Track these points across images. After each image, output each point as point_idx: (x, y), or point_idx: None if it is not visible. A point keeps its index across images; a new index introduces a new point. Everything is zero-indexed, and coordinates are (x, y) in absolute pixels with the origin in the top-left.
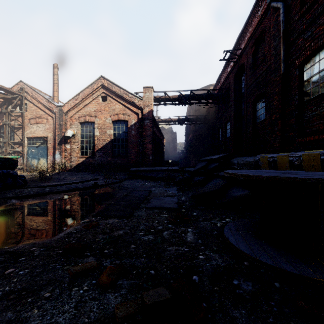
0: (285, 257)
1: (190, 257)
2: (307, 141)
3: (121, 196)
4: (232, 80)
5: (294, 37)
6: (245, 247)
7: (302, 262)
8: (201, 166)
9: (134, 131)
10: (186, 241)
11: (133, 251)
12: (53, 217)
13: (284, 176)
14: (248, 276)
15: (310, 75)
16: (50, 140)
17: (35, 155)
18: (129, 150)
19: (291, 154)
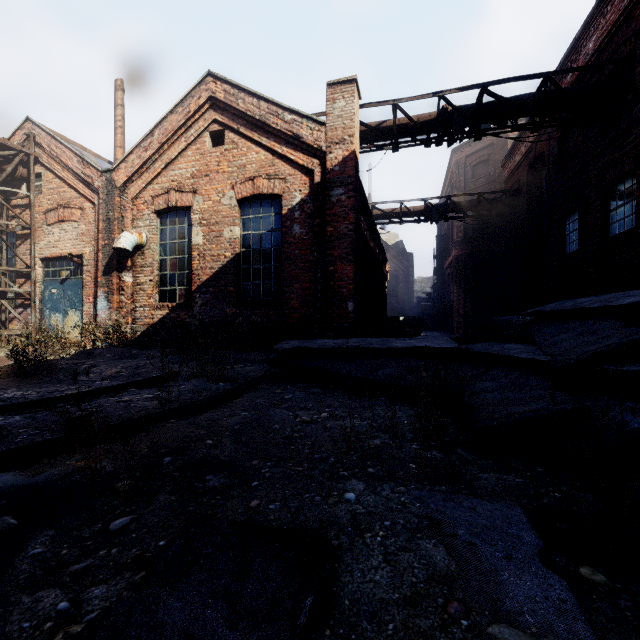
0: None
1: None
2: None
3: None
4: None
5: None
6: None
7: None
8: (615, 341)
9: (301, 227)
10: None
11: None
12: None
13: None
14: None
15: None
16: (88, 263)
17: (58, 303)
18: (286, 283)
19: None
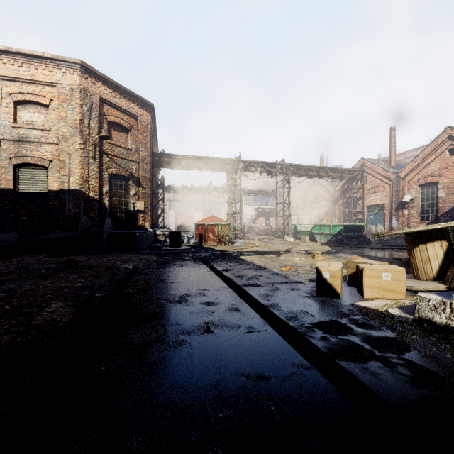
0: None
1: None
2: None
3: None
4: None
5: None
6: None
7: None
8: None
9: None
10: None
11: None
12: (389, 255)
13: None
14: None
15: None
16: (386, 207)
17: (373, 221)
18: None
19: None
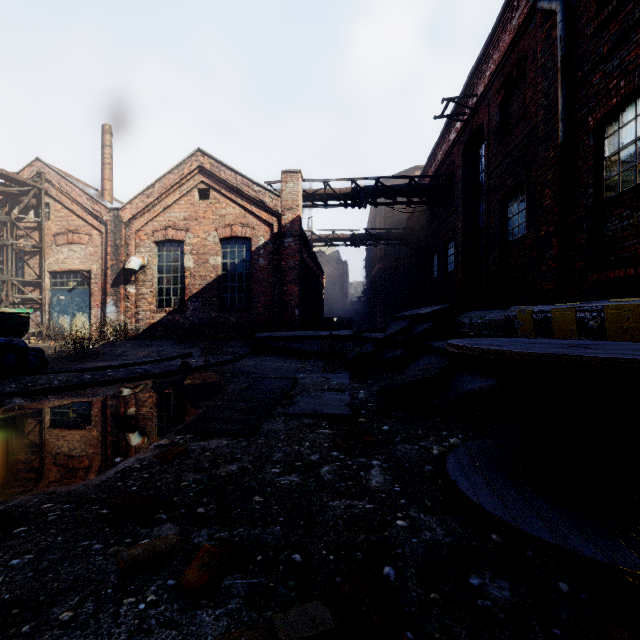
0: (577, 524)
1: (376, 524)
2: (612, 279)
3: (236, 390)
4: (459, 157)
5: (585, 70)
6: (493, 502)
7: (616, 537)
8: (398, 329)
9: (264, 260)
10: (369, 488)
11: (258, 510)
12: (96, 436)
13: (578, 354)
14: (502, 566)
15: (617, 147)
16: (96, 277)
17: (66, 307)
18: (254, 296)
19: (582, 306)
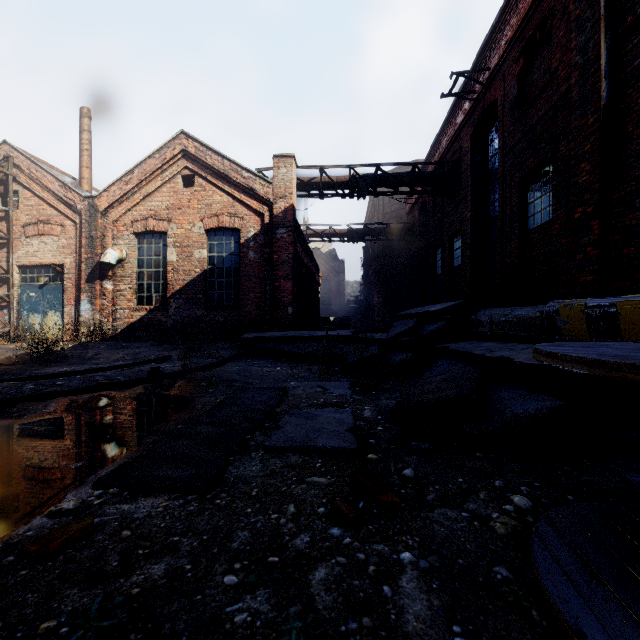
0: None
1: None
2: None
3: (208, 405)
4: (467, 141)
5: (638, 13)
6: None
7: None
8: (405, 328)
9: (255, 253)
10: (404, 638)
11: None
12: None
13: None
14: None
15: None
16: (69, 272)
17: (37, 305)
18: (244, 293)
19: None
